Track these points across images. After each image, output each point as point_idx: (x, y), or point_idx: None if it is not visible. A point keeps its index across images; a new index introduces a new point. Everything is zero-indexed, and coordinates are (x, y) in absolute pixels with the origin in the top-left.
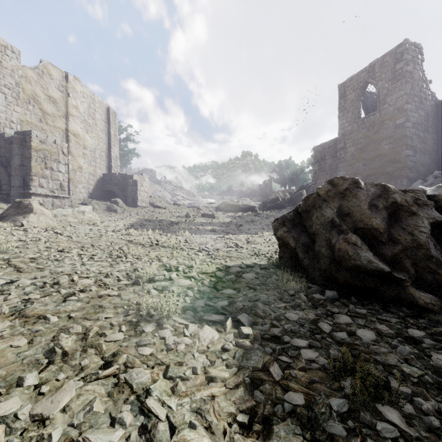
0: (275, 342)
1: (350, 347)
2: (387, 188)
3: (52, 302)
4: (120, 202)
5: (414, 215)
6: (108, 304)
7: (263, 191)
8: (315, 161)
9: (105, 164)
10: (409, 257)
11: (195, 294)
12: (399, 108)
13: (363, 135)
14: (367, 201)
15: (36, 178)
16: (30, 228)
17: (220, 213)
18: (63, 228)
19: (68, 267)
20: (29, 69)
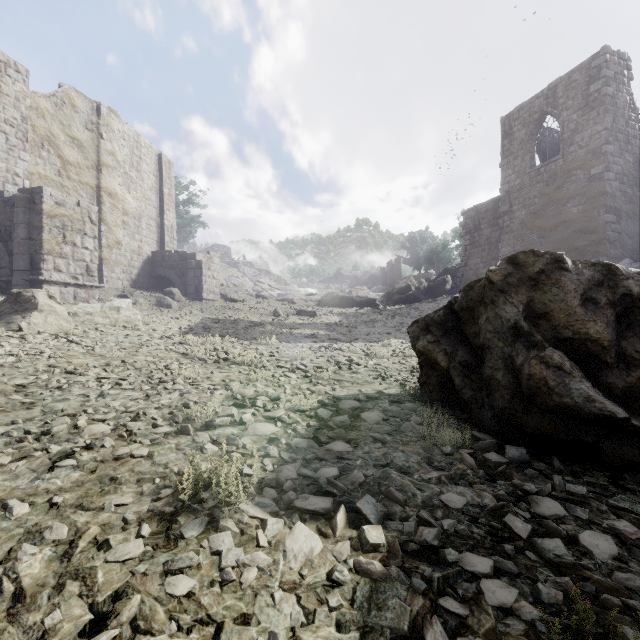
0: (429, 562)
1: (574, 574)
2: (614, 270)
3: (29, 472)
4: (177, 293)
5: None
6: (127, 475)
7: (387, 277)
8: (465, 232)
9: (155, 237)
10: None
11: (282, 453)
12: (594, 151)
13: (539, 191)
14: (579, 292)
15: (51, 258)
16: (32, 335)
17: (324, 310)
18: (85, 333)
19: (75, 401)
20: (42, 97)
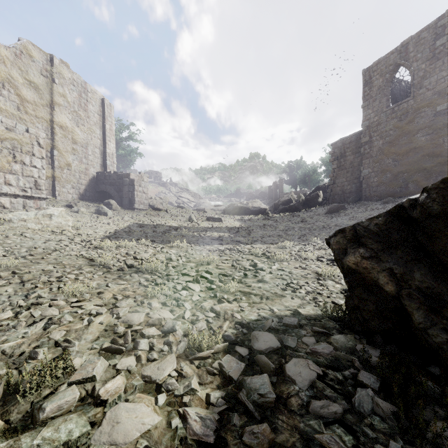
0: None
1: None
2: None
3: None
4: (114, 204)
5: None
6: None
7: (273, 193)
8: (333, 159)
9: (99, 161)
10: None
11: None
12: (440, 92)
13: (393, 125)
14: None
15: (1, 174)
16: None
17: (228, 216)
18: (5, 239)
19: None
20: (3, 47)
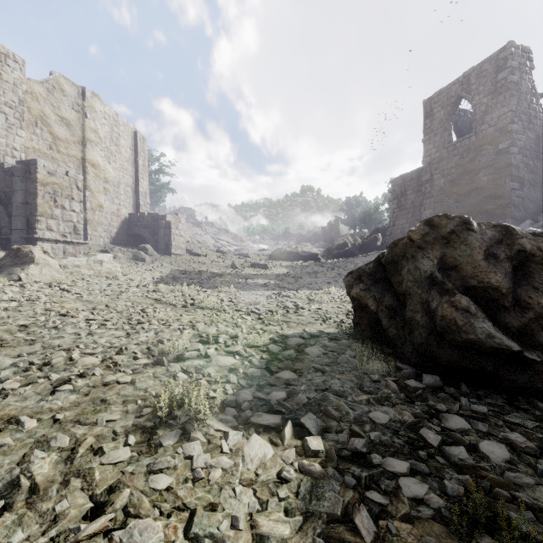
0: (358, 464)
1: (474, 474)
2: (511, 231)
3: (35, 395)
4: (150, 249)
5: None
6: (114, 397)
7: (327, 235)
8: (393, 198)
9: (131, 201)
10: None
11: (240, 380)
12: (502, 129)
13: (455, 163)
14: (482, 248)
15: (44, 219)
16: (29, 284)
17: (274, 263)
18: (73, 282)
19: (68, 338)
20: (36, 83)
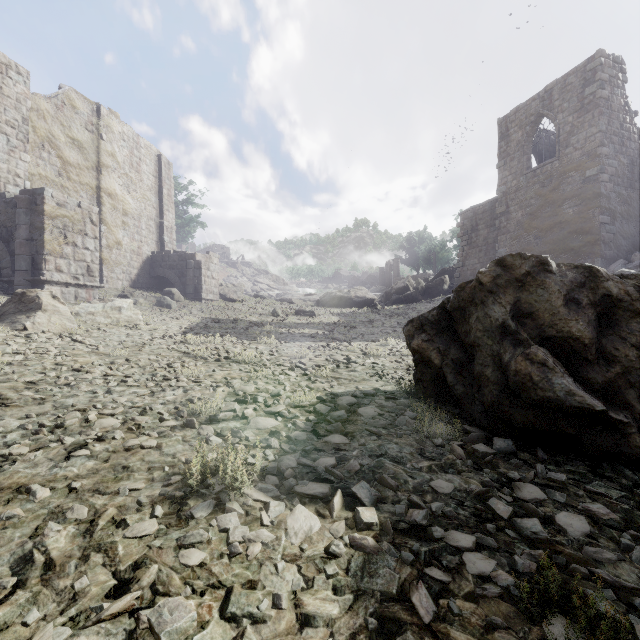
0: (417, 538)
1: (549, 549)
2: (595, 273)
3: (47, 461)
4: (176, 294)
5: (639, 317)
6: (138, 464)
7: (385, 277)
8: (462, 233)
9: (154, 237)
10: (634, 385)
11: (283, 444)
12: (590, 153)
13: (535, 193)
14: (562, 293)
15: (52, 258)
16: (36, 334)
17: (323, 309)
18: (88, 333)
19: (83, 397)
20: (43, 98)
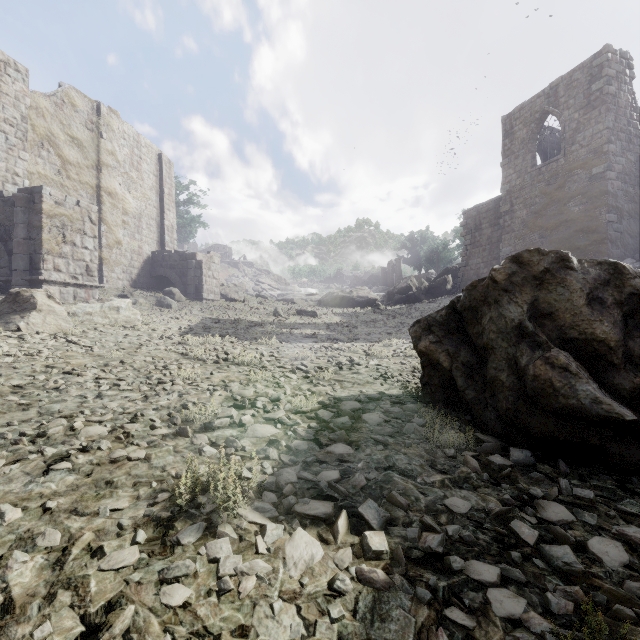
0: (433, 570)
1: (584, 583)
2: (621, 269)
3: (23, 475)
4: (177, 293)
5: None
6: (123, 479)
7: (388, 277)
8: (466, 232)
9: (155, 237)
10: None
11: (282, 455)
12: (596, 150)
13: (540, 191)
14: (585, 291)
15: (50, 258)
16: (30, 335)
17: (325, 309)
18: (84, 333)
19: (72, 402)
20: (42, 96)
